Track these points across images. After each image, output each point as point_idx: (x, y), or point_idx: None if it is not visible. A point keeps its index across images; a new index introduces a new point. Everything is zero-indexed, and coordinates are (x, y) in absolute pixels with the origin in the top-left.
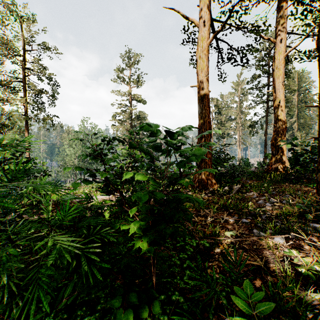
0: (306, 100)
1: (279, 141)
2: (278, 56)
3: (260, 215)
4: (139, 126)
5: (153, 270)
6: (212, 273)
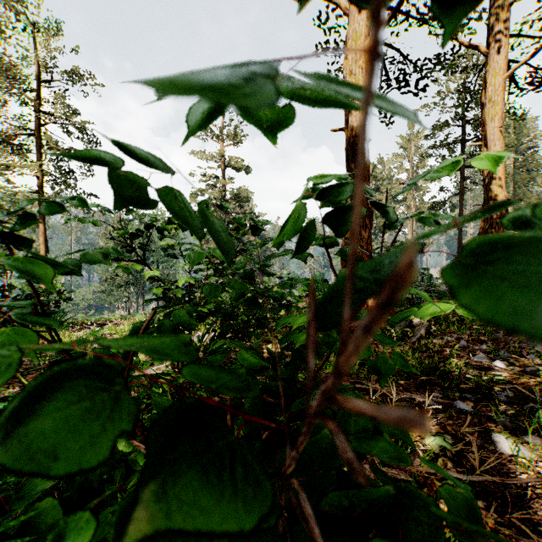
0: (530, 166)
1: None
2: (491, 80)
3: (495, 392)
4: None
5: None
6: None
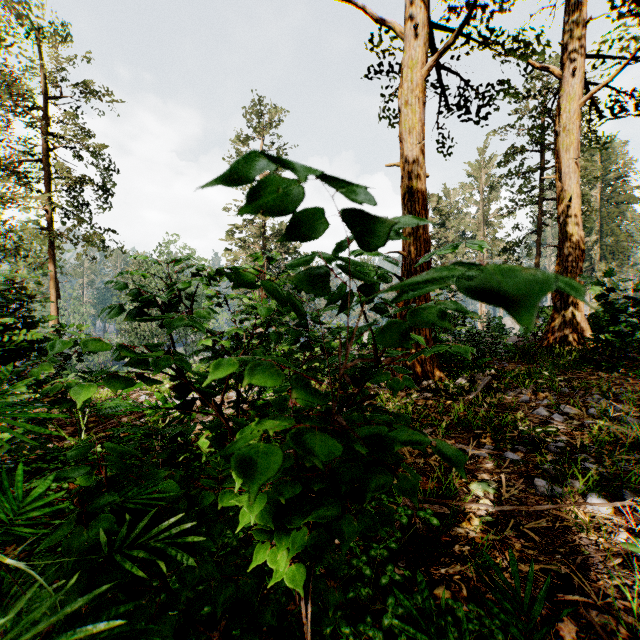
0: (619, 198)
1: None
2: (566, 105)
3: (545, 443)
4: (235, 175)
5: (304, 611)
6: (453, 602)
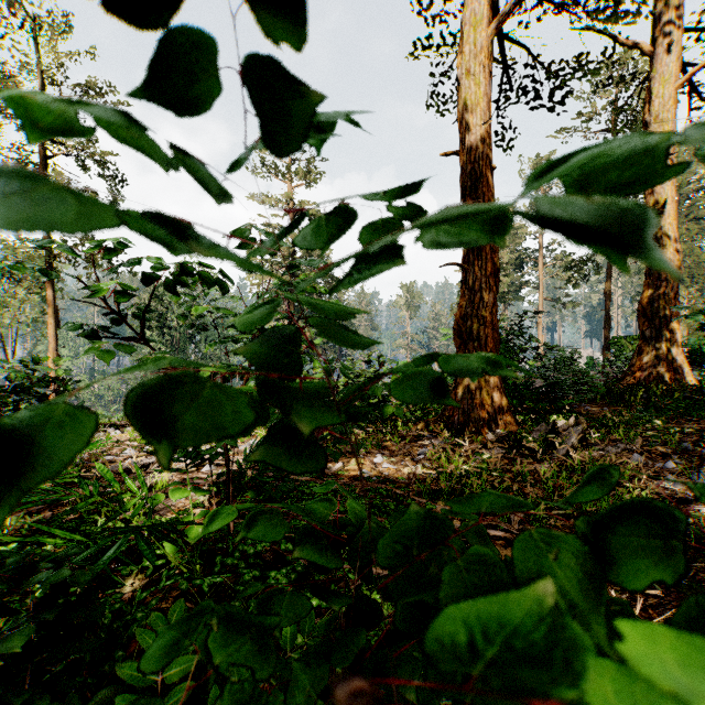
0: (699, 213)
1: (661, 304)
2: (658, 90)
3: None
4: None
5: None
6: None
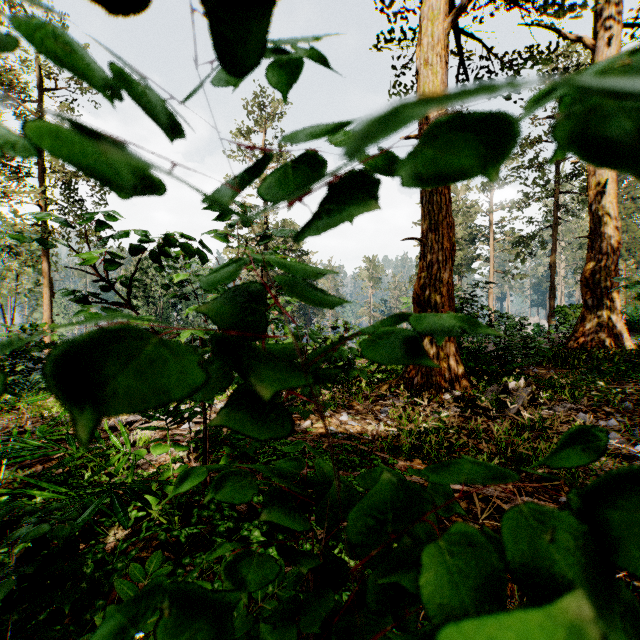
0: (635, 193)
1: (602, 275)
2: None
3: None
4: None
5: None
6: None
